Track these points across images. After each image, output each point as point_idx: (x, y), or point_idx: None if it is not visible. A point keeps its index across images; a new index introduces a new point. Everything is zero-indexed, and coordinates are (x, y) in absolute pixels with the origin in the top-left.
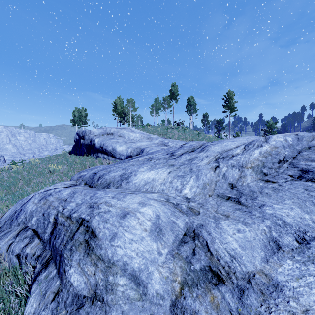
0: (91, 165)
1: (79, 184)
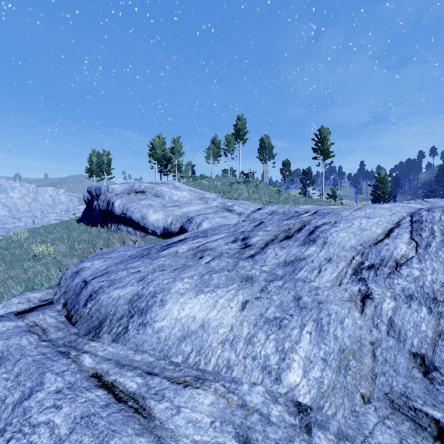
0: (104, 245)
1: (56, 303)
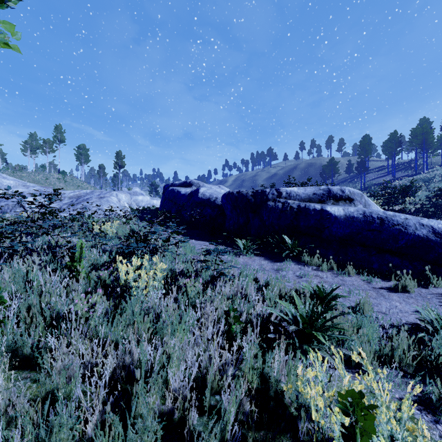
0: None
1: None
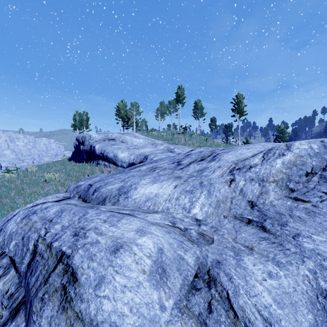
0: (90, 173)
1: (73, 197)
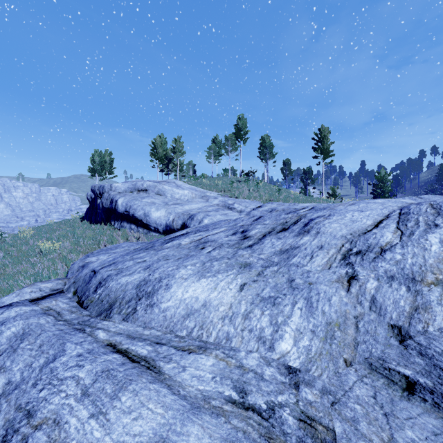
0: (108, 241)
1: (67, 292)
